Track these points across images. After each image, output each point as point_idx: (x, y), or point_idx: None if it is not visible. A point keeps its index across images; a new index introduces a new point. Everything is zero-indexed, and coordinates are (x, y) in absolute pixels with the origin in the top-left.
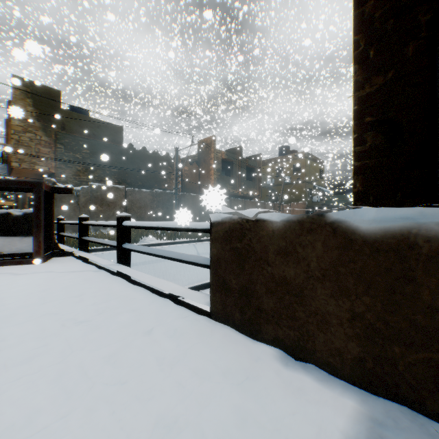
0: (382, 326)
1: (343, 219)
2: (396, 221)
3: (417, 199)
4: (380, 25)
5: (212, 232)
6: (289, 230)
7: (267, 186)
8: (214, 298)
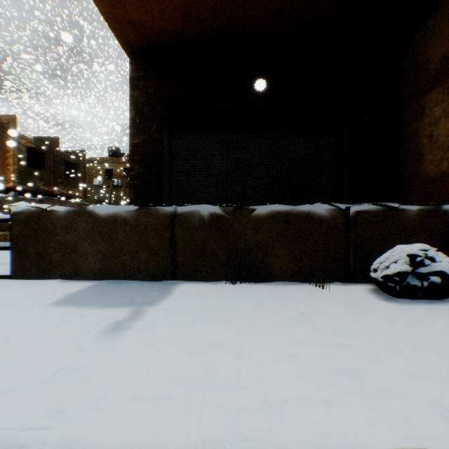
0: (108, 253)
1: (94, 209)
2: (112, 210)
3: (157, 205)
4: (142, 106)
5: (14, 219)
6: (70, 215)
7: (94, 187)
8: (16, 264)
